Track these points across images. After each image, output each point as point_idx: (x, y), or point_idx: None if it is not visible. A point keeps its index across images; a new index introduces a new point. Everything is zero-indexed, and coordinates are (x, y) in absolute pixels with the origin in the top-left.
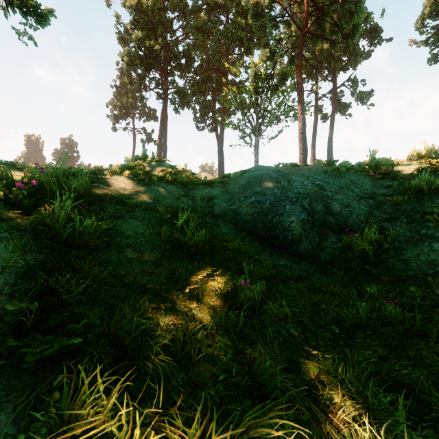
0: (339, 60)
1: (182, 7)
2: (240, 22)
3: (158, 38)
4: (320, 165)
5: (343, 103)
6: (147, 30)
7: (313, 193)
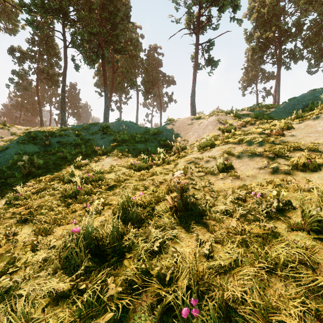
0: None
1: None
2: None
3: (271, 27)
4: None
5: None
6: (263, 28)
7: (310, 99)
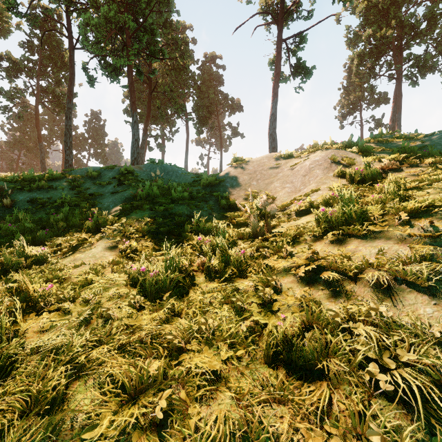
0: None
1: None
2: None
3: (389, 22)
4: None
5: None
6: (377, 22)
7: None
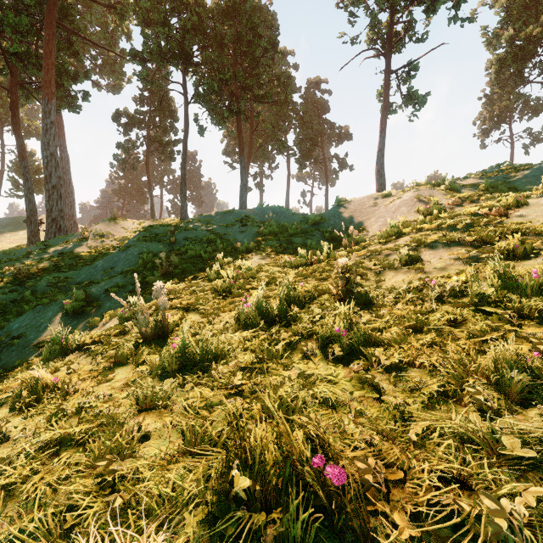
0: None
1: None
2: None
3: (539, 16)
4: None
5: None
6: (521, 19)
7: None
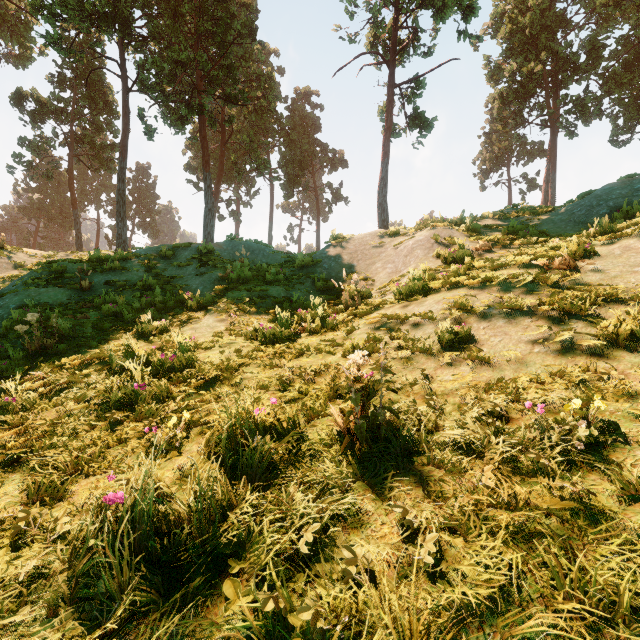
0: None
1: None
2: None
3: (539, 53)
4: None
5: None
6: (523, 53)
7: (623, 195)
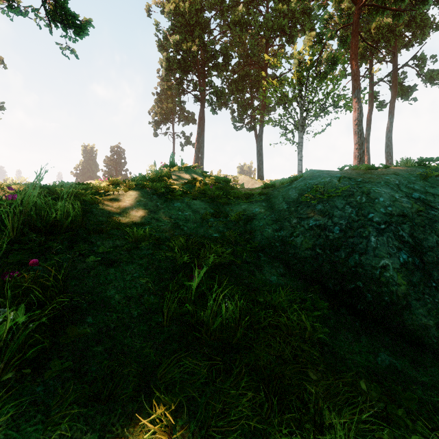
0: (400, 36)
1: (219, 4)
2: (281, 8)
3: (195, 40)
4: (407, 166)
5: (407, 86)
6: (184, 33)
7: (414, 215)
